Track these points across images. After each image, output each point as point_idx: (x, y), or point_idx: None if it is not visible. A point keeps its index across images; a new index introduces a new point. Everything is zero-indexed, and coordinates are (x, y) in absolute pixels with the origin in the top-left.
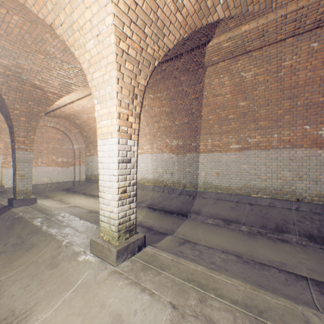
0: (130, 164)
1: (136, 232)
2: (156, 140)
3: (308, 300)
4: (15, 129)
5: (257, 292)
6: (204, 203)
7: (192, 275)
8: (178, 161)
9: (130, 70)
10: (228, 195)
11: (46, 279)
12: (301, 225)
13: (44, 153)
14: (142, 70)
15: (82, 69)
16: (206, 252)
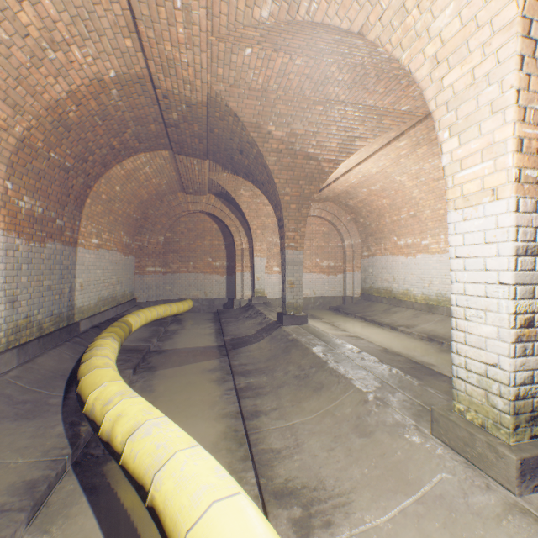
0: None
1: None
2: None
3: None
4: (285, 222)
5: None
6: None
7: None
8: None
9: None
10: None
11: (356, 450)
12: None
13: (306, 255)
14: None
15: (374, 105)
16: None
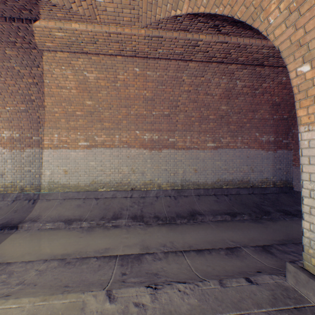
0: None
1: None
2: None
3: (106, 279)
4: None
5: (47, 301)
6: (47, 206)
7: None
8: (13, 158)
9: None
10: (77, 193)
11: None
12: (132, 209)
13: None
14: None
15: None
16: (20, 270)
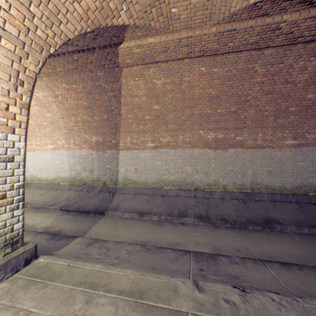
0: (14, 164)
1: (26, 243)
2: (73, 135)
3: (186, 270)
4: None
5: (145, 276)
6: (123, 199)
7: (86, 276)
8: (99, 158)
9: (10, 49)
10: (145, 189)
11: None
12: (196, 208)
13: None
14: (31, 53)
15: None
16: (114, 248)
